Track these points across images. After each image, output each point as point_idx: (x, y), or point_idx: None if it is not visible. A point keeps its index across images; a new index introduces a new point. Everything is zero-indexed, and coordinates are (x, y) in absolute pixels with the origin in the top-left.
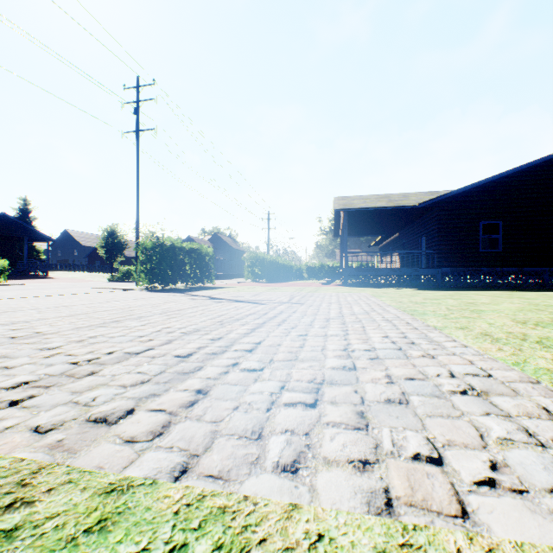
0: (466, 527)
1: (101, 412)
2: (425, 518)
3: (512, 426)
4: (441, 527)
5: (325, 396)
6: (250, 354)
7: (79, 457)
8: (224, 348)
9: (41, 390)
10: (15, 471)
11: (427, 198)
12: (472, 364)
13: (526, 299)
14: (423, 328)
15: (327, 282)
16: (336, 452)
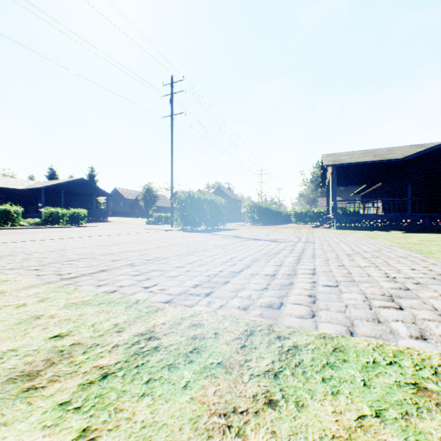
0: None
1: (264, 302)
2: None
3: None
4: None
5: (403, 304)
6: (316, 276)
7: (284, 322)
8: (292, 272)
9: (212, 289)
10: (259, 324)
11: (412, 151)
12: None
13: None
14: None
15: (317, 225)
16: None
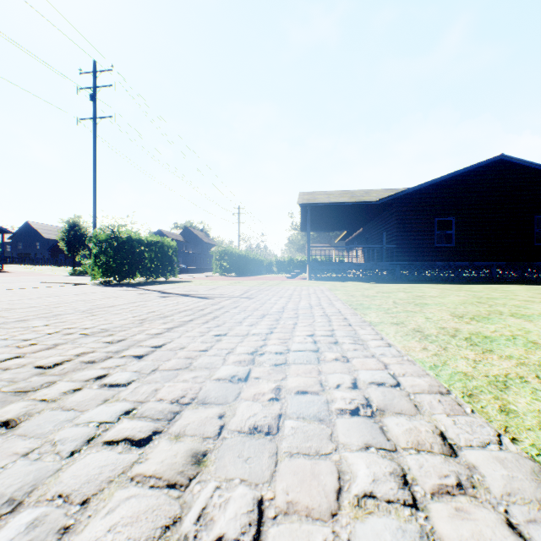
0: None
1: None
2: None
3: (389, 468)
4: None
5: (173, 424)
6: (134, 362)
7: None
8: (111, 354)
9: None
10: None
11: (387, 194)
12: (385, 368)
13: (472, 292)
14: (357, 324)
15: (293, 275)
16: None
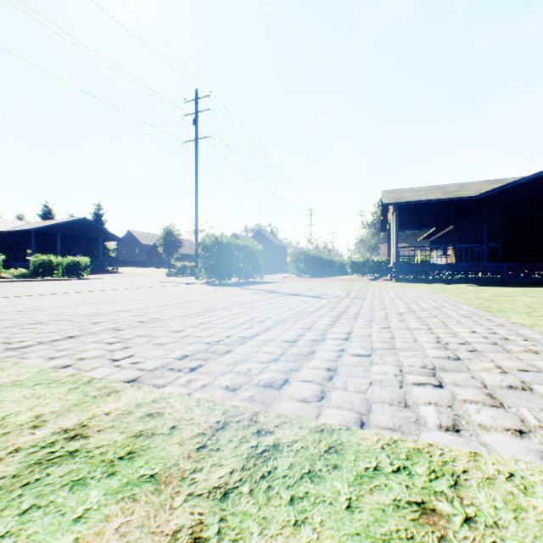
0: None
1: (264, 379)
2: None
3: None
4: None
5: (445, 379)
6: (348, 342)
7: (277, 408)
8: (320, 336)
9: (203, 362)
10: (241, 412)
11: (489, 187)
12: None
13: None
14: (510, 325)
15: (375, 277)
16: (486, 421)
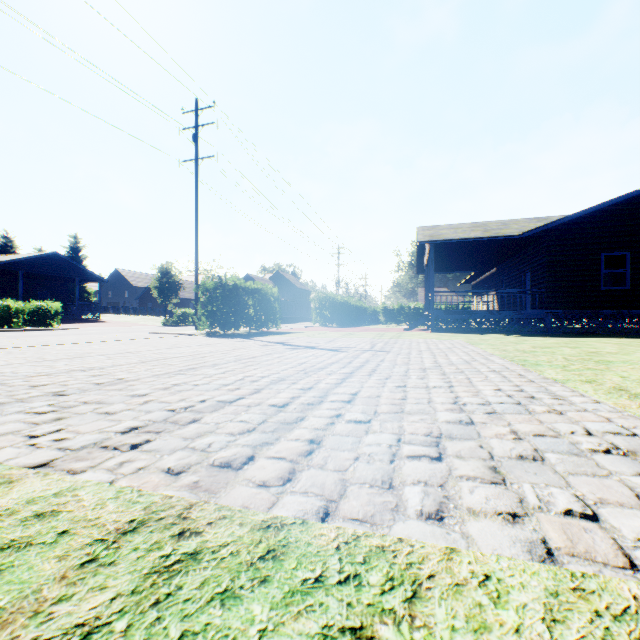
0: (638, 578)
1: (223, 458)
2: (592, 568)
3: None
4: (611, 576)
5: (448, 450)
6: (350, 405)
7: (223, 497)
8: (319, 399)
9: (153, 436)
10: (170, 506)
11: (532, 225)
12: (610, 421)
13: None
14: (541, 381)
15: (410, 326)
16: (479, 504)
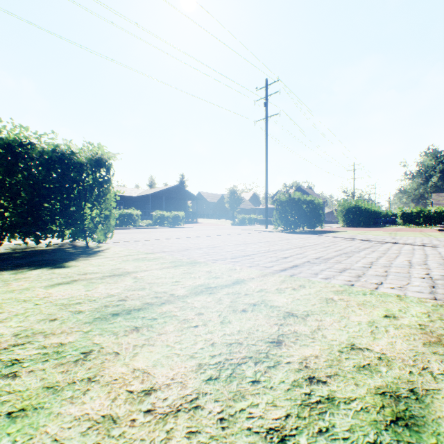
0: None
1: None
2: None
3: None
4: None
5: None
6: None
7: None
8: None
9: None
10: None
11: None
12: None
13: None
14: None
15: None
16: None
